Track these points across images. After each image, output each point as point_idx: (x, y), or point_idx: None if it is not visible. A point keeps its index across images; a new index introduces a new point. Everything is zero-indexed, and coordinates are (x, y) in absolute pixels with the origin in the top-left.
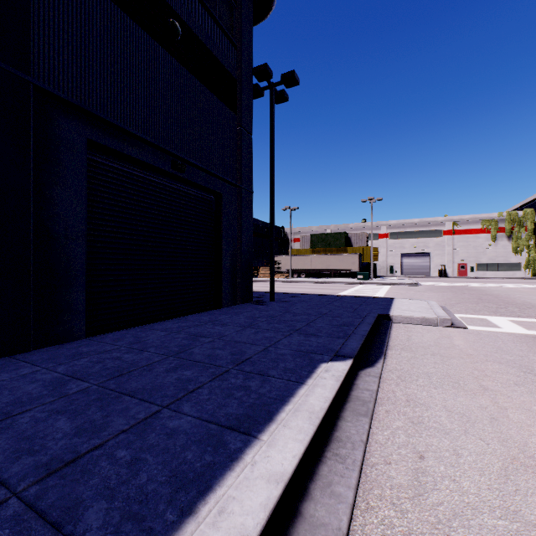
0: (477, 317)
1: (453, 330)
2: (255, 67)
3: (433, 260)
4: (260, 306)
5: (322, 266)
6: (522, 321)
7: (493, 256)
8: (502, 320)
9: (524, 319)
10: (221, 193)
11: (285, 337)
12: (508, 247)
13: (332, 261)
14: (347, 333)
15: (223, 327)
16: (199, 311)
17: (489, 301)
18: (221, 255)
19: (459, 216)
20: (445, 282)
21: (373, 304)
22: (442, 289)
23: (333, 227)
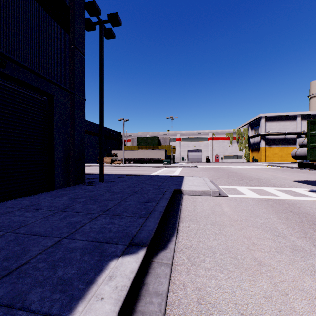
0: (231, 187)
1: (220, 198)
2: (86, 2)
3: (203, 153)
4: (88, 186)
5: (144, 157)
6: (254, 188)
7: (231, 152)
8: (244, 188)
9: (254, 187)
10: (53, 95)
11: (90, 222)
12: (237, 147)
13: (149, 154)
14: (149, 210)
15: (33, 213)
16: (29, 194)
17: (233, 176)
18: (53, 146)
19: (215, 130)
20: (209, 165)
21: (171, 181)
22: (209, 169)
23: (151, 133)
